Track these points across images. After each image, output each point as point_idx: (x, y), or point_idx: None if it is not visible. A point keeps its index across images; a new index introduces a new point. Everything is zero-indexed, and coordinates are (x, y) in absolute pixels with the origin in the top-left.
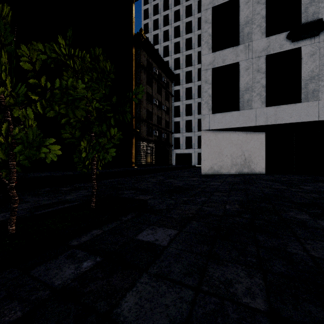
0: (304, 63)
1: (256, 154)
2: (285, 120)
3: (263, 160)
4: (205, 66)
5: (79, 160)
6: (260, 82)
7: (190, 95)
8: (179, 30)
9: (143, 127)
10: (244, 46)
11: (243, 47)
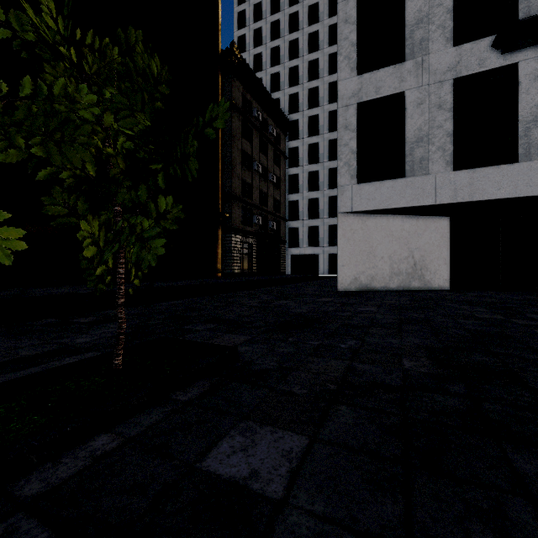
0: (523, 91)
1: (434, 255)
2: (488, 194)
3: (446, 265)
4: (345, 100)
5: (90, 264)
6: (443, 126)
7: (316, 157)
8: (297, 47)
9: (236, 209)
10: (415, 63)
11: (413, 65)
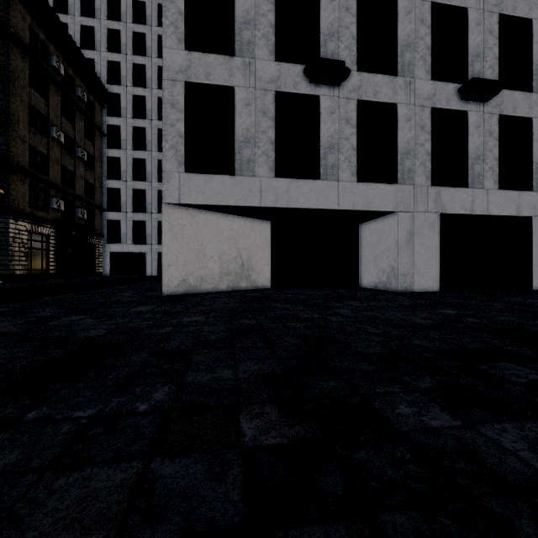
0: (323, 121)
1: (258, 256)
2: (300, 203)
3: (268, 266)
4: (172, 72)
5: None
6: (267, 133)
7: (143, 143)
8: (119, 8)
9: (19, 185)
10: (243, 62)
11: (242, 63)
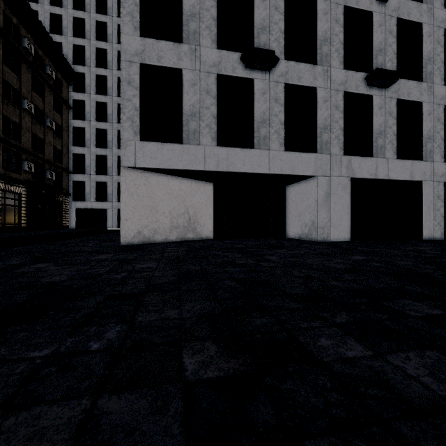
0: (256, 100)
1: (203, 212)
2: (238, 168)
3: (211, 220)
4: (128, 55)
5: None
6: (210, 109)
7: (104, 116)
8: None
9: None
10: (190, 48)
11: (189, 49)
